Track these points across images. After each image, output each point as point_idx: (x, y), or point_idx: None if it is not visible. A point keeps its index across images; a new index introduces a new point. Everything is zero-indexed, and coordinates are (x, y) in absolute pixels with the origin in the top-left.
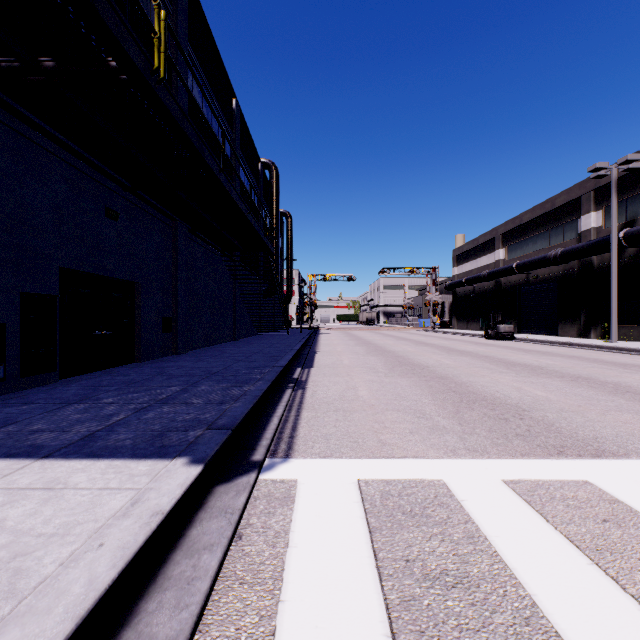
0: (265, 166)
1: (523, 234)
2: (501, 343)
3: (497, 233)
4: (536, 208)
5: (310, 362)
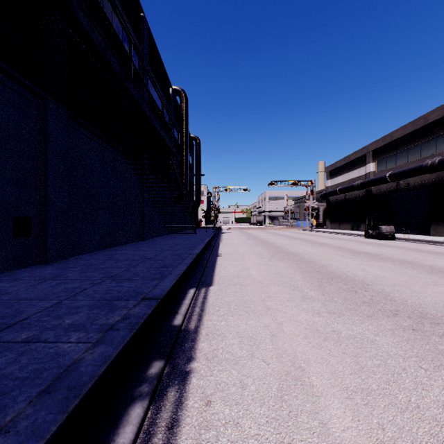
0: (176, 92)
1: (393, 149)
2: (388, 242)
3: (368, 150)
4: (408, 125)
5: (210, 272)
